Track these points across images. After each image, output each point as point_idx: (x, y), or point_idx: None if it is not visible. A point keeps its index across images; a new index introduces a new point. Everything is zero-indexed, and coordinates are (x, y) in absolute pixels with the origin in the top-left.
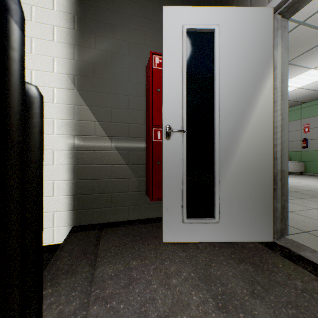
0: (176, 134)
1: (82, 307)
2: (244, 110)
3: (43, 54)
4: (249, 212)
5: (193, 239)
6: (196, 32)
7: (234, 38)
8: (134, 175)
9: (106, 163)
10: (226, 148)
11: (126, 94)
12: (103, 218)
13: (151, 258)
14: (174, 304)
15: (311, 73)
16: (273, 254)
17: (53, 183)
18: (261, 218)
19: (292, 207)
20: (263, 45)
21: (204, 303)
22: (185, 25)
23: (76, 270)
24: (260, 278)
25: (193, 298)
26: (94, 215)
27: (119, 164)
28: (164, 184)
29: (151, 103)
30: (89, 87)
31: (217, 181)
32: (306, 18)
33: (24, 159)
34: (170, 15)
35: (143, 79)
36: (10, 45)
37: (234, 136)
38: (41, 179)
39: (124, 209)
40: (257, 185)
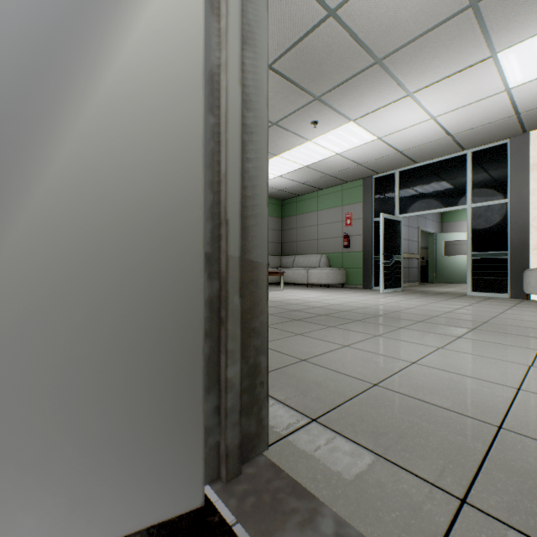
0: None
1: None
2: None
3: None
4: (108, 422)
5: None
6: None
7: None
8: None
9: None
10: None
11: None
12: None
13: None
14: None
15: (352, 129)
16: None
17: None
18: (161, 435)
19: (312, 349)
20: None
21: None
22: None
23: None
24: None
25: None
26: None
27: None
28: None
29: None
30: None
31: None
32: (339, 3)
33: None
34: None
35: None
36: None
37: (28, 99)
38: None
39: None
40: (142, 312)
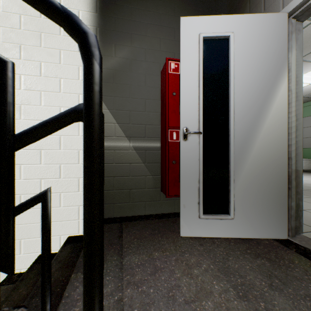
0: (193, 136)
1: (118, 290)
2: (258, 112)
3: (70, 64)
4: (264, 210)
5: (209, 234)
6: (211, 39)
7: (248, 43)
8: (150, 173)
9: (125, 162)
10: (241, 149)
11: (143, 97)
12: (122, 213)
13: (172, 250)
14: (198, 291)
15: None
16: (288, 250)
17: (79, 179)
18: (276, 216)
19: (306, 206)
20: (278, 49)
21: (225, 292)
22: (201, 34)
23: (106, 258)
24: (277, 273)
25: (215, 287)
26: (114, 209)
27: (136, 162)
28: (181, 182)
29: (167, 106)
30: (110, 92)
31: (232, 179)
32: None
33: (101, 167)
34: (187, 25)
35: (159, 83)
36: (95, 82)
37: (248, 137)
38: (103, 180)
39: (141, 205)
40: (271, 184)
